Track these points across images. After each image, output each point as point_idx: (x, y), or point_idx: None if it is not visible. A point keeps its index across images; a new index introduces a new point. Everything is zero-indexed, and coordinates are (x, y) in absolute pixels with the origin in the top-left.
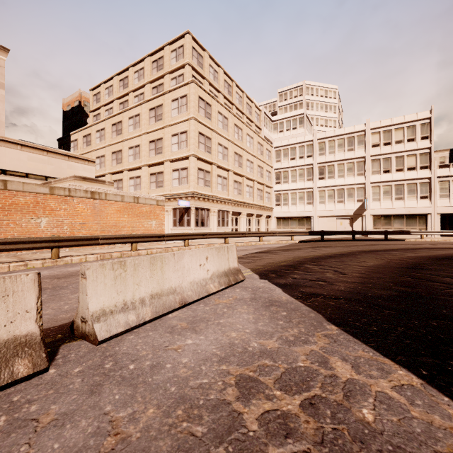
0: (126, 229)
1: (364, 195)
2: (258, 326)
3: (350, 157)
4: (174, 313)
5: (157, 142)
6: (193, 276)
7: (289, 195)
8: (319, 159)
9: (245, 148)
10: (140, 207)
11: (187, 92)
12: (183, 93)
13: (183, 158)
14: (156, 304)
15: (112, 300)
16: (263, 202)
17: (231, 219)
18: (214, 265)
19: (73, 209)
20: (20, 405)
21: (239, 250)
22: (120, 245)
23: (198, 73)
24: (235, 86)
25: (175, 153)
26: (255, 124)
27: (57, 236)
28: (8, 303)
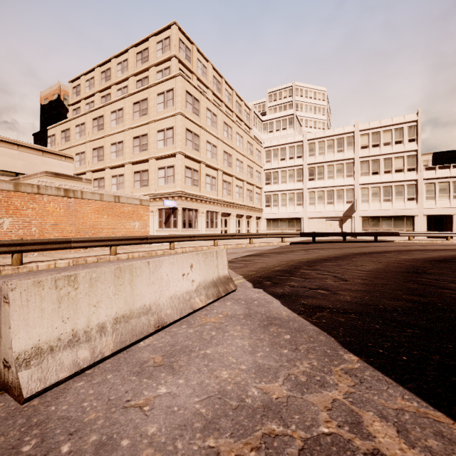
0: (105, 231)
1: (354, 197)
2: (257, 359)
3: (340, 158)
4: (147, 340)
5: (141, 138)
6: (174, 289)
7: (279, 196)
8: (309, 160)
9: (234, 148)
10: (121, 206)
11: (174, 86)
12: (170, 87)
13: (170, 156)
14: (122, 330)
15: (54, 331)
16: (253, 203)
17: (220, 220)
18: (201, 274)
19: (43, 209)
20: None
21: (229, 253)
22: (99, 249)
23: (186, 66)
24: (224, 83)
25: (160, 150)
26: (244, 123)
27: (19, 239)
28: None
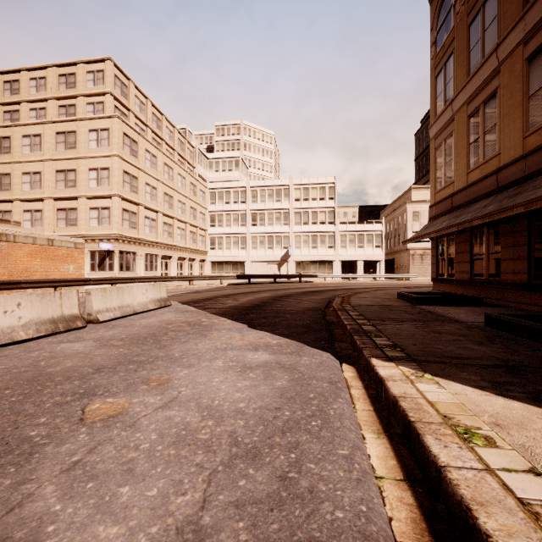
0: (39, 274)
1: (289, 243)
2: (176, 316)
3: (278, 207)
4: (131, 317)
5: (68, 173)
6: (139, 299)
7: (224, 239)
8: (252, 206)
9: (176, 189)
10: (55, 250)
11: (110, 126)
12: (104, 126)
13: (104, 197)
14: (122, 310)
15: (102, 306)
16: (197, 246)
17: (161, 263)
18: (151, 295)
19: None
20: (87, 331)
21: (169, 292)
22: (32, 292)
23: (122, 104)
24: (165, 120)
25: (93, 189)
26: (188, 161)
27: None
28: (70, 301)
